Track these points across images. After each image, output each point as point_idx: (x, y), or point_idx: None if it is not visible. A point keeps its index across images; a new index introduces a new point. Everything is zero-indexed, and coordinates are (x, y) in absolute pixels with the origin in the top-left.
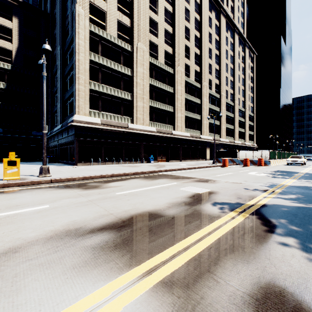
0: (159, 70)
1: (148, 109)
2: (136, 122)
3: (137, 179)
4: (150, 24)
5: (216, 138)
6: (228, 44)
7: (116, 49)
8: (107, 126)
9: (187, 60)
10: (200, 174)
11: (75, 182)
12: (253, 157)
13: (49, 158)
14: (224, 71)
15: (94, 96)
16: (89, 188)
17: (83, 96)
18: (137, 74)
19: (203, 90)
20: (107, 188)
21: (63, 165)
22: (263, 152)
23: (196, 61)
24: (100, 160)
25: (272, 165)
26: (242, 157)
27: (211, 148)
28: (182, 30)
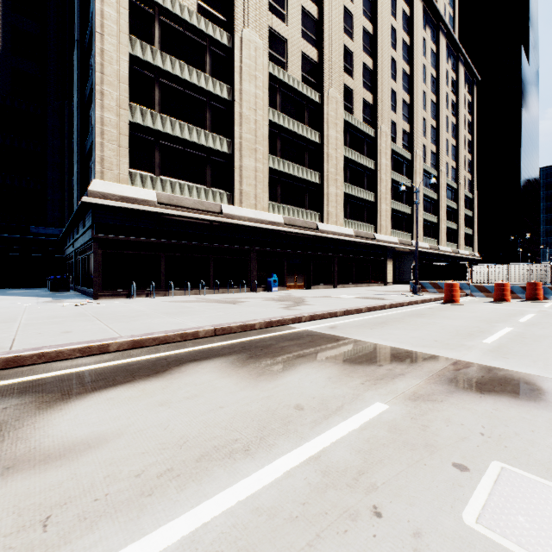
0: (289, 95)
1: (266, 175)
2: (240, 202)
3: (216, 362)
4: None
5: (404, 241)
6: (427, 53)
7: (194, 39)
8: (172, 209)
9: (349, 78)
10: (422, 335)
11: None
12: (509, 280)
13: (55, 280)
14: (419, 107)
15: (144, 140)
16: None
17: (114, 136)
18: (243, 98)
19: (380, 141)
20: None
21: (66, 299)
22: (533, 267)
23: (365, 81)
24: (157, 286)
25: None
26: (478, 279)
27: (393, 260)
28: (338, 13)
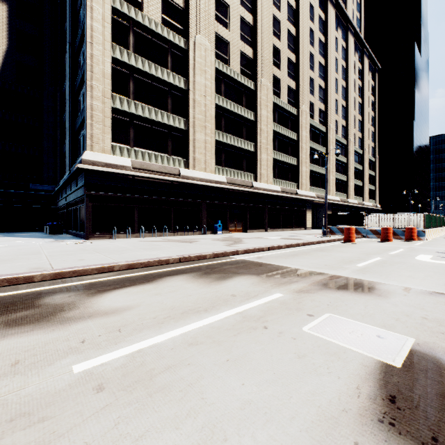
0: (231, 84)
1: (213, 145)
2: (194, 167)
3: (183, 276)
4: (217, 6)
5: (320, 195)
6: (338, 48)
7: (159, 43)
8: (143, 173)
9: (277, 70)
10: (318, 261)
11: (23, 290)
12: (394, 225)
13: (52, 226)
14: (332, 91)
15: (121, 120)
16: (23, 322)
17: (100, 119)
18: (195, 87)
19: (301, 118)
20: (72, 326)
21: (65, 239)
22: (411, 216)
23: (290, 72)
24: (131, 230)
25: (428, 238)
26: (372, 225)
27: (312, 210)
28: (268, 20)
